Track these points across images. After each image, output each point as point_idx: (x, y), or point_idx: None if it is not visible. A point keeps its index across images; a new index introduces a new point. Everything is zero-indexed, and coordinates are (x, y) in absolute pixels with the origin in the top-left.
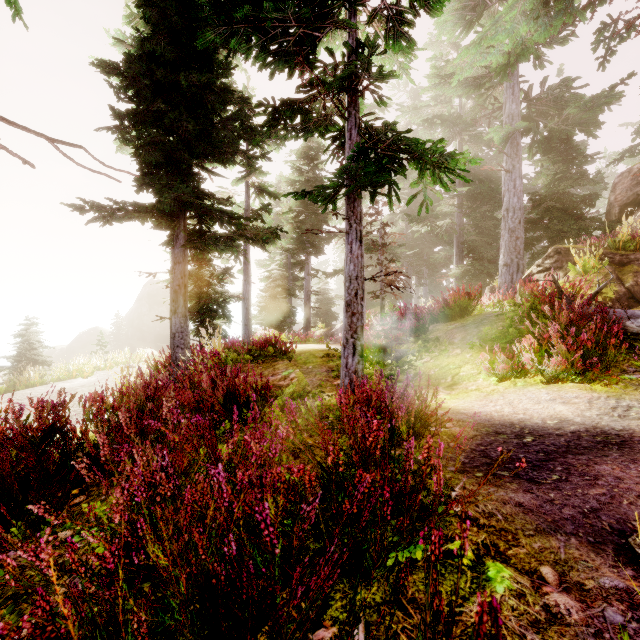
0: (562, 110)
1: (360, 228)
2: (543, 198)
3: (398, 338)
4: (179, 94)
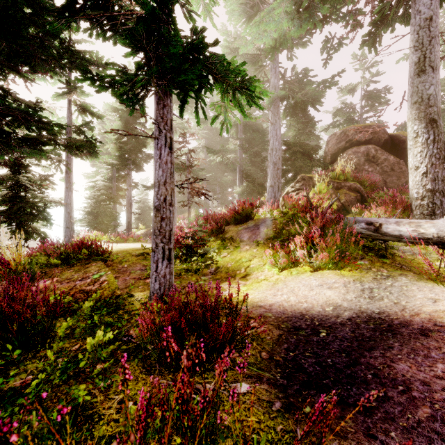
0: (302, 90)
1: (169, 135)
2: (292, 144)
3: (202, 238)
4: None
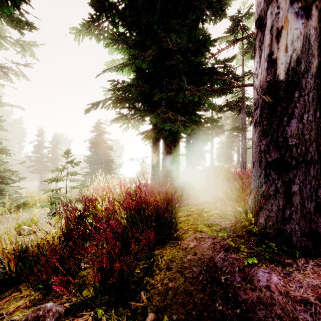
0: None
1: (245, 135)
2: None
3: None
4: None
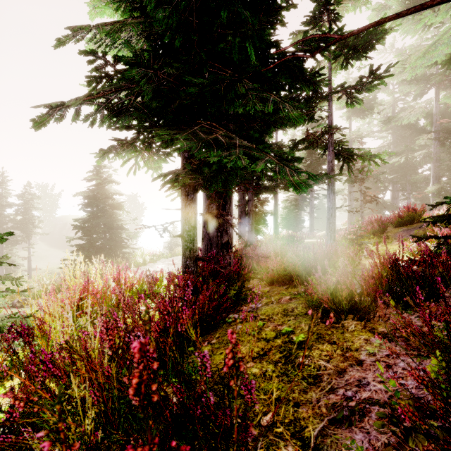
0: None
1: (333, 188)
2: None
3: (361, 235)
4: None
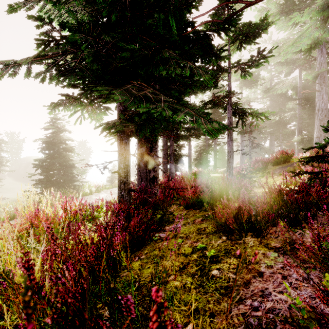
0: None
1: (232, 137)
2: None
3: (251, 171)
4: None
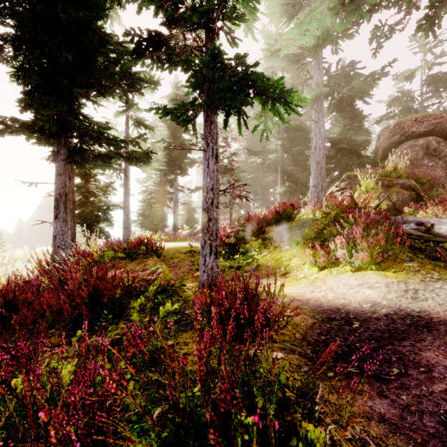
0: (349, 83)
1: (216, 147)
2: (338, 141)
3: (244, 238)
4: (58, 27)
